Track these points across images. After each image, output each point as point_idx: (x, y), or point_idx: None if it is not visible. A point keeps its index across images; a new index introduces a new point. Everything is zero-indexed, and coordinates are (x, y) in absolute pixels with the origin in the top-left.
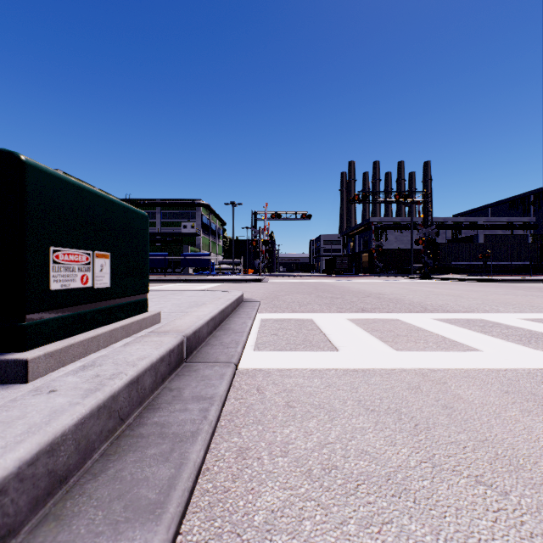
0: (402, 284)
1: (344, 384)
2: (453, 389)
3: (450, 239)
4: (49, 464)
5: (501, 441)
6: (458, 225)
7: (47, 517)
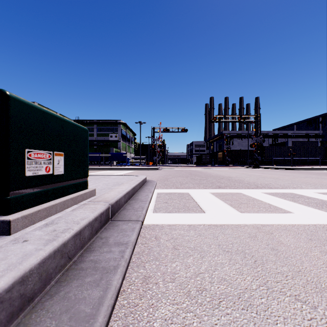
0: (242, 171)
1: (209, 234)
2: (277, 237)
3: (271, 144)
4: (21, 290)
5: (309, 272)
6: (276, 135)
7: (19, 325)
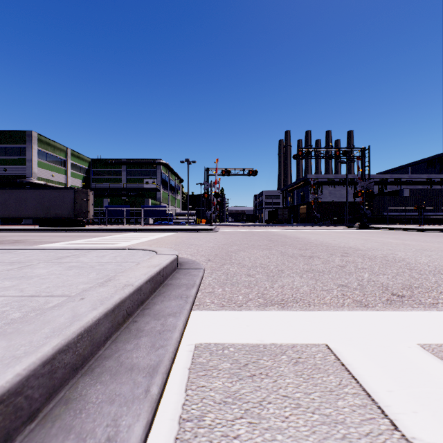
0: (354, 234)
1: None
2: None
3: (377, 193)
4: None
5: None
6: (384, 181)
7: None
